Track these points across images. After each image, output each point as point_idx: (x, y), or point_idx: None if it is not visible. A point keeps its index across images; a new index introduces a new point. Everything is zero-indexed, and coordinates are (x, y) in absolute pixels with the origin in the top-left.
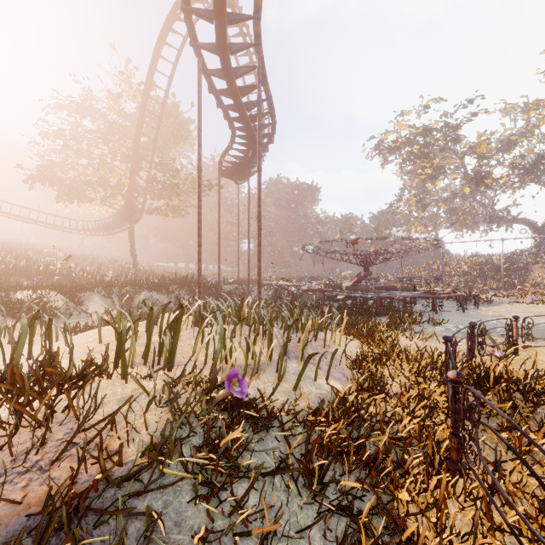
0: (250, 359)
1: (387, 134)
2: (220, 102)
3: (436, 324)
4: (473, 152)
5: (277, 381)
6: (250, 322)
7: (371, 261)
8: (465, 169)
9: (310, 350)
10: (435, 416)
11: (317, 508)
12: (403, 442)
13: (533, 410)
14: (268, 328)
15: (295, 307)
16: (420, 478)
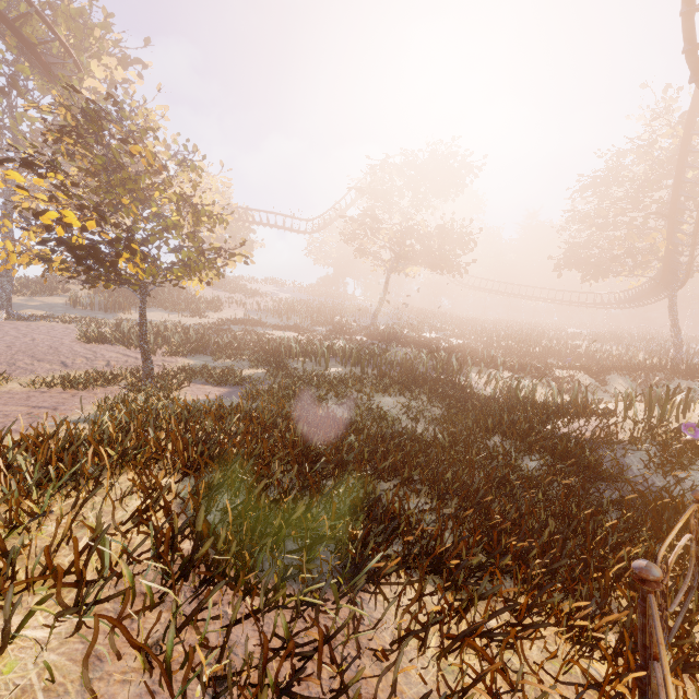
0: None
1: None
2: None
3: None
4: None
5: None
6: None
7: None
8: None
9: None
10: None
11: None
12: None
13: None
14: None
15: None
16: None
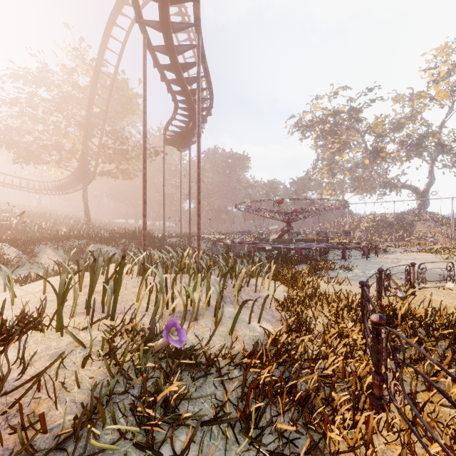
0: (190, 305)
1: (305, 114)
2: (163, 77)
3: (347, 270)
4: (371, 131)
5: (214, 325)
6: (191, 270)
7: (293, 218)
8: (365, 144)
9: (243, 295)
10: (353, 352)
11: (254, 454)
12: (329, 379)
13: (435, 344)
14: (206, 276)
15: (230, 257)
16: (348, 416)
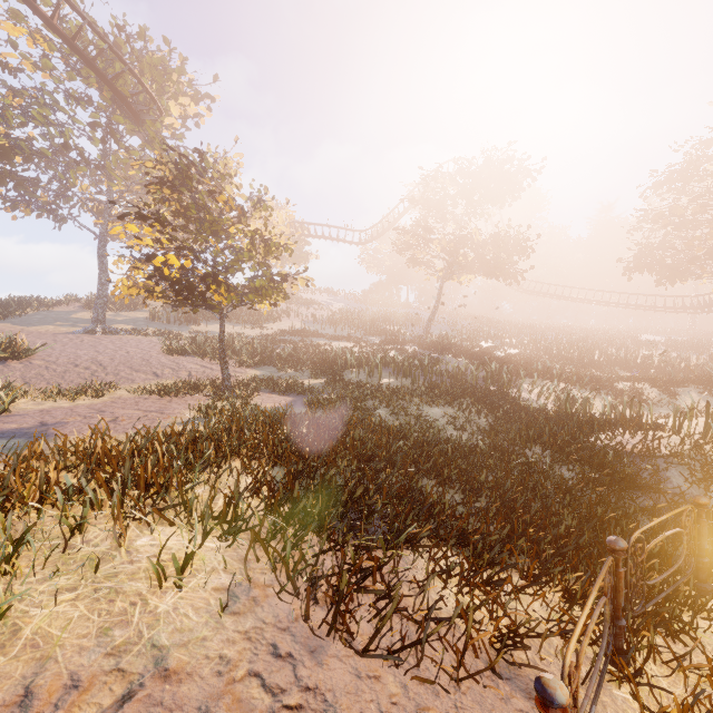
0: None
1: None
2: None
3: None
4: None
5: None
6: None
7: None
8: None
9: None
10: None
11: None
12: None
13: None
14: None
15: None
16: None
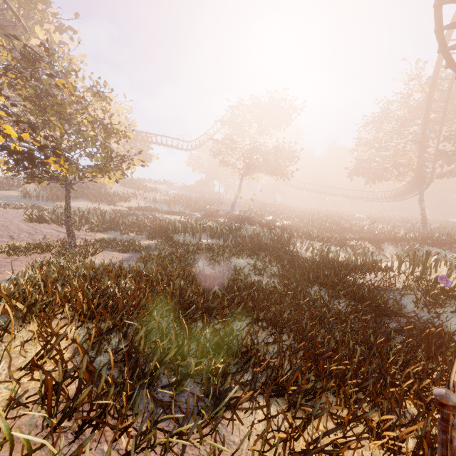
0: None
1: None
2: None
3: None
4: None
5: None
6: None
7: None
8: None
9: None
10: None
11: None
12: None
13: None
14: None
15: None
16: None
